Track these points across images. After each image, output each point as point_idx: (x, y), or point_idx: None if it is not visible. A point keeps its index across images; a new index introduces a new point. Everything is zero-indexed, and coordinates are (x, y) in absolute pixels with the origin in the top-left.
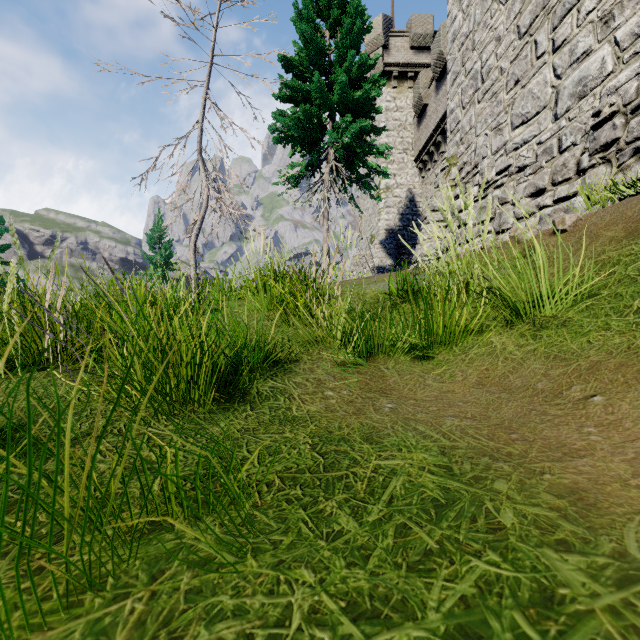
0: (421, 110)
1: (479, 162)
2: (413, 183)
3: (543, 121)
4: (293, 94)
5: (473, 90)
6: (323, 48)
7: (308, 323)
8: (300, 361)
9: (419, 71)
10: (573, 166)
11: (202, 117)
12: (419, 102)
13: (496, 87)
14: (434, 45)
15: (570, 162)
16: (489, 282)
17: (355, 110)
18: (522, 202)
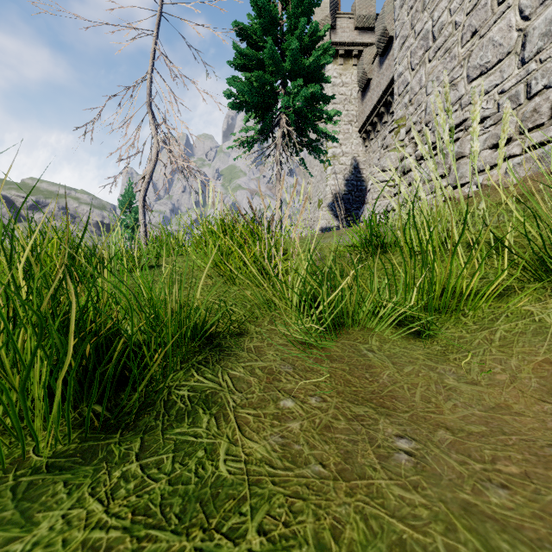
0: (365, 84)
1: (430, 120)
2: (357, 152)
3: (507, 68)
4: (247, 62)
5: (423, 50)
6: (276, 17)
7: (257, 282)
8: (245, 335)
9: (363, 50)
10: (547, 110)
11: (151, 68)
12: (363, 77)
13: (449, 42)
14: (378, 22)
15: (543, 106)
16: (477, 232)
17: (306, 78)
18: (482, 154)
